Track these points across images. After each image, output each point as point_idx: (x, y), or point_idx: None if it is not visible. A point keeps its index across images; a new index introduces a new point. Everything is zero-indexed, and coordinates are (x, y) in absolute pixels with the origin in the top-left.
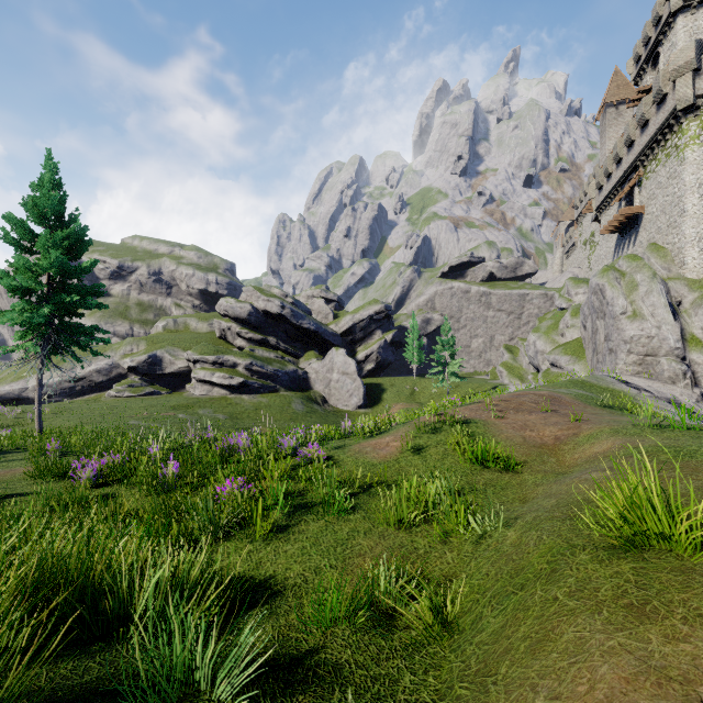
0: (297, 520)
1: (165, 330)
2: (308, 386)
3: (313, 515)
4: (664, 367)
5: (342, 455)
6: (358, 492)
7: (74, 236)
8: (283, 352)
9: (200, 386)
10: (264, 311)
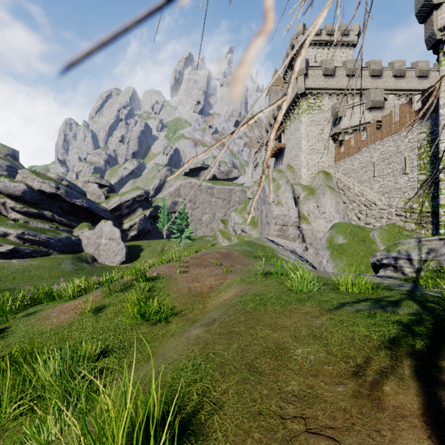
0: None
1: None
2: (80, 249)
3: None
4: (290, 232)
5: (21, 324)
6: None
7: None
8: (59, 223)
9: None
10: (39, 190)
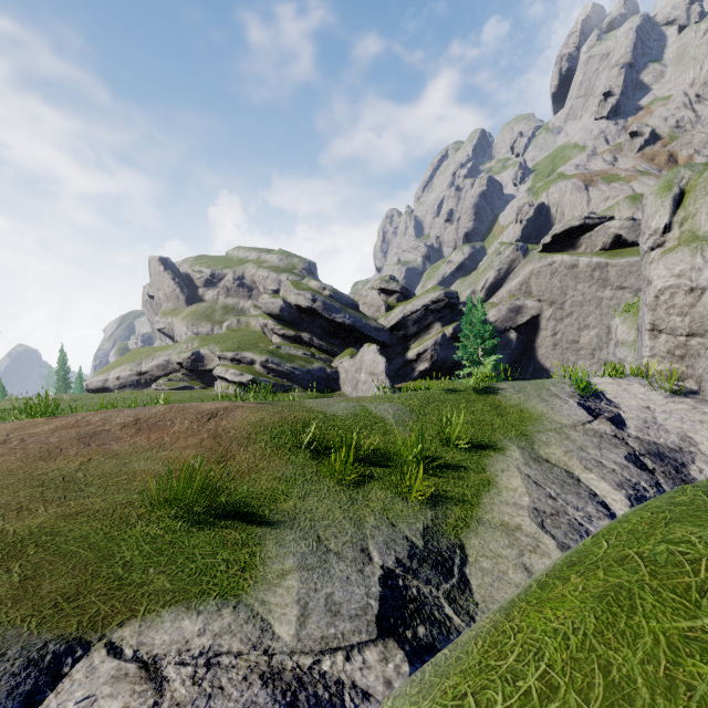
0: None
1: (228, 329)
2: (337, 387)
3: None
4: None
5: None
6: None
7: None
8: (318, 349)
9: (220, 382)
10: (296, 306)
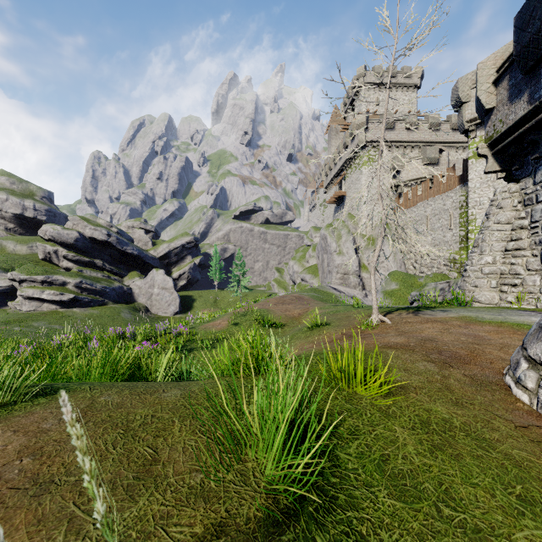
0: (189, 354)
1: None
2: (132, 299)
3: (196, 351)
4: (351, 280)
5: (196, 330)
6: (213, 342)
7: None
8: (109, 272)
9: (28, 302)
10: (91, 238)
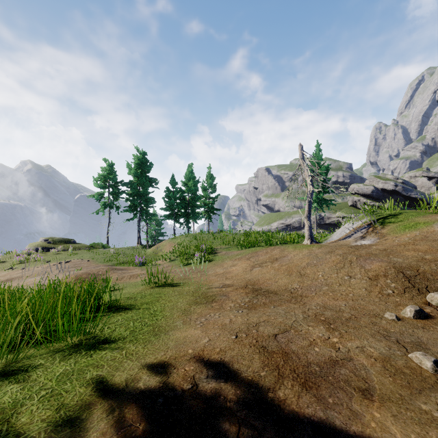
0: None
1: None
2: None
3: None
4: None
5: None
6: None
7: (326, 168)
8: None
9: None
10: (381, 189)
